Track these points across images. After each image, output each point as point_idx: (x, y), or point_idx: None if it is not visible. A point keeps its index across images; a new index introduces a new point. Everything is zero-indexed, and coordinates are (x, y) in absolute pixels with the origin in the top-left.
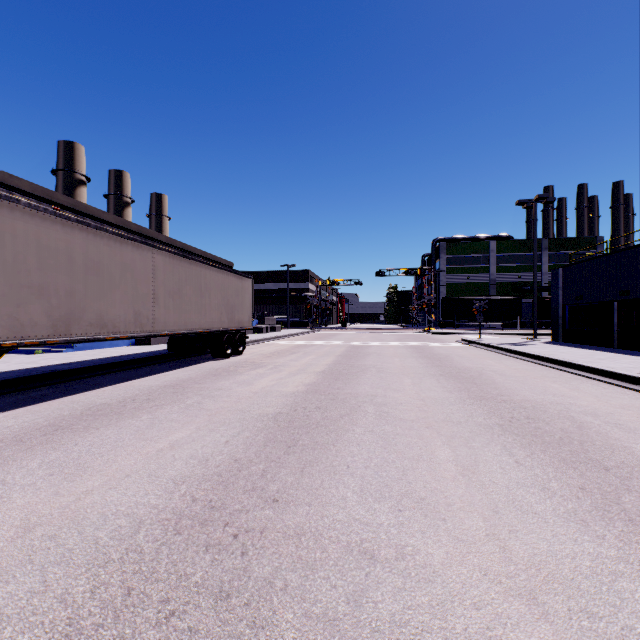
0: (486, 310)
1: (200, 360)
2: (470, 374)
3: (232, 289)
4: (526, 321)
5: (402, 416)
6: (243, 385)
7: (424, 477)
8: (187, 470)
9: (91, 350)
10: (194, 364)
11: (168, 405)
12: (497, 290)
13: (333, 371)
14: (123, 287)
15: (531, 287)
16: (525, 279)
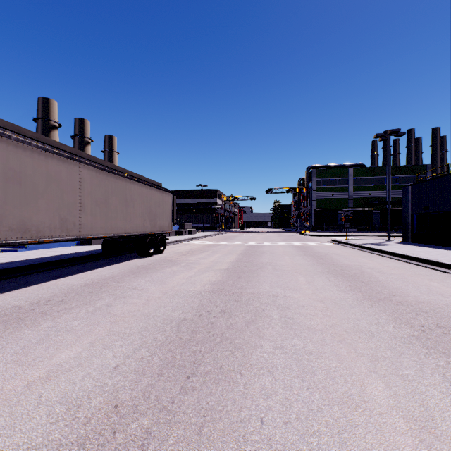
0: (351, 218)
1: (127, 258)
2: (353, 272)
3: (154, 200)
4: (375, 226)
5: (308, 324)
6: (156, 284)
7: (373, 450)
8: (42, 431)
9: (42, 249)
10: (121, 262)
11: (77, 308)
12: (354, 204)
13: (236, 269)
14: (48, 196)
15: (379, 201)
16: (374, 196)
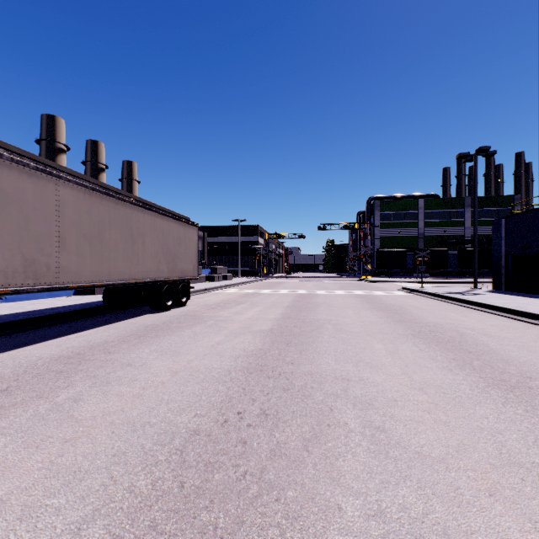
0: (428, 260)
1: (136, 313)
2: (448, 334)
3: (173, 236)
4: (452, 270)
5: (416, 443)
6: (165, 356)
7: None
8: None
9: (24, 301)
10: (126, 319)
11: (20, 407)
12: (425, 243)
13: (283, 329)
14: (2, 224)
15: (456, 240)
16: (450, 233)
